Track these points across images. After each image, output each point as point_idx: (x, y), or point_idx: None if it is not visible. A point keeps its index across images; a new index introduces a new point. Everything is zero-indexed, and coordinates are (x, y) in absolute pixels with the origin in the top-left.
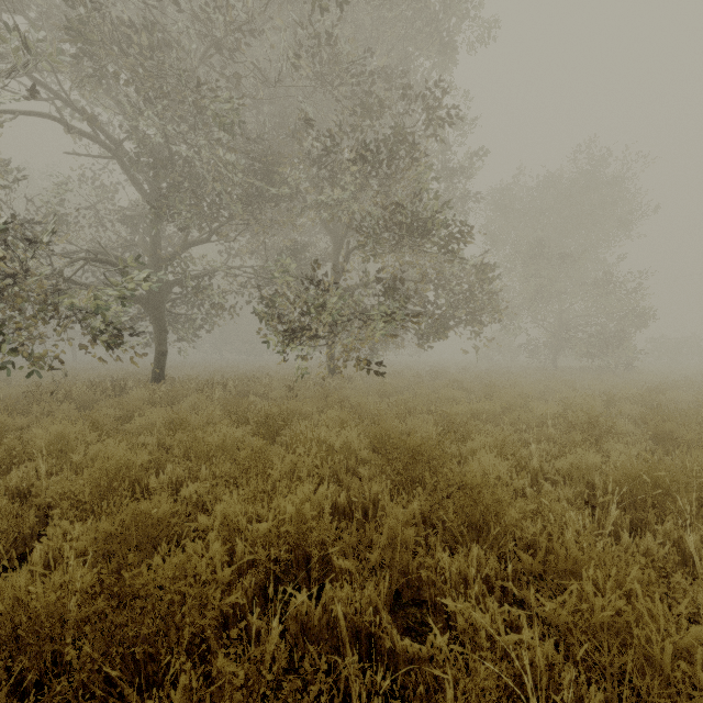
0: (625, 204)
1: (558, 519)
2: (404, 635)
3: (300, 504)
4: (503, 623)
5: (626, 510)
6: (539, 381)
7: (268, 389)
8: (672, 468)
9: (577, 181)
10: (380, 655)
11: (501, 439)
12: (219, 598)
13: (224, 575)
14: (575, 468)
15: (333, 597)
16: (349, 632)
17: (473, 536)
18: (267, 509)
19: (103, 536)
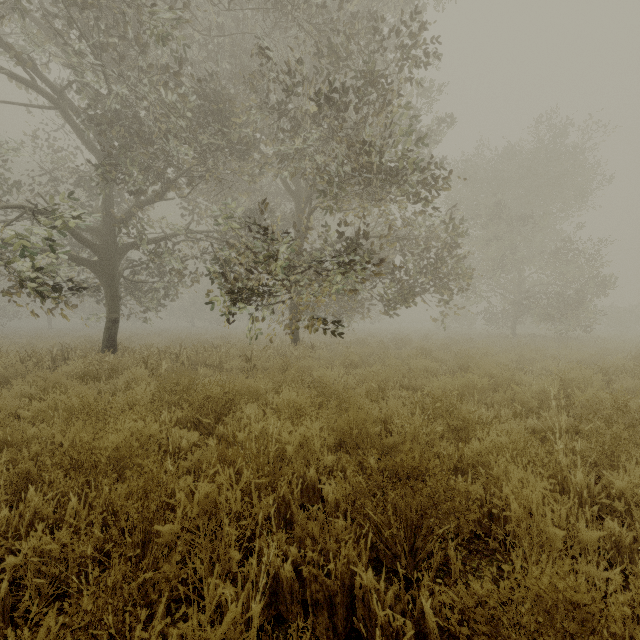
0: (585, 174)
1: None
2: None
3: None
4: None
5: None
6: (508, 349)
7: (224, 359)
8: None
9: (539, 151)
10: None
11: (522, 441)
12: None
13: None
14: None
15: None
16: None
17: None
18: None
19: None
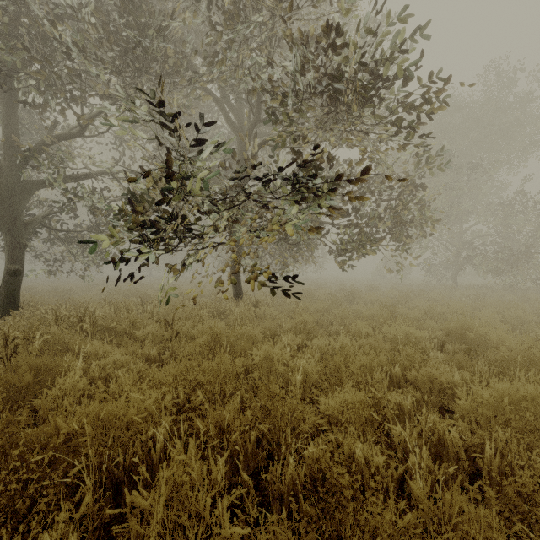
0: (533, 124)
1: None
2: None
3: None
4: None
5: None
6: (475, 304)
7: (140, 323)
8: None
9: (487, 99)
10: None
11: None
12: None
13: None
14: None
15: None
16: None
17: None
18: None
19: None
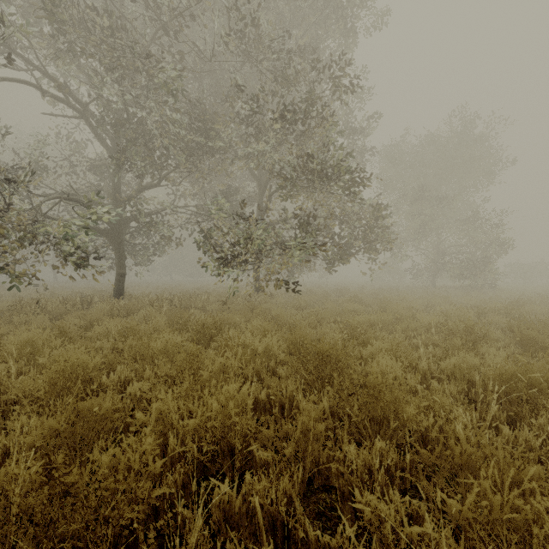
0: (489, 158)
1: (447, 413)
2: (316, 520)
3: (225, 402)
4: (405, 512)
5: (503, 404)
6: (422, 297)
7: (206, 303)
8: (543, 369)
9: (451, 139)
10: (294, 542)
11: (395, 344)
12: (146, 492)
13: (156, 467)
14: (457, 368)
15: (252, 486)
16: (266, 521)
17: (375, 429)
18: (197, 405)
19: (50, 432)
